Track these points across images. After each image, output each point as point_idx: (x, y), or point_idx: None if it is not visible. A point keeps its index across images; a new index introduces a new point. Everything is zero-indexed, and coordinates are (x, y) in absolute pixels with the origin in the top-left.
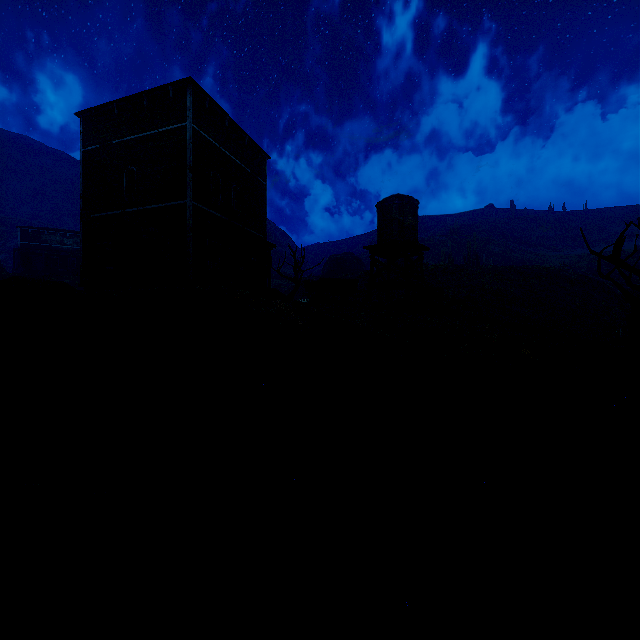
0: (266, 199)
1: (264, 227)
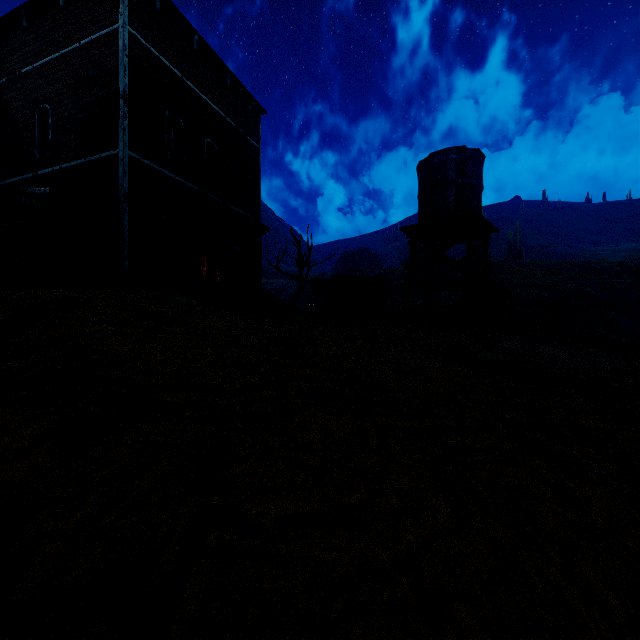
0: (259, 168)
1: (256, 206)
